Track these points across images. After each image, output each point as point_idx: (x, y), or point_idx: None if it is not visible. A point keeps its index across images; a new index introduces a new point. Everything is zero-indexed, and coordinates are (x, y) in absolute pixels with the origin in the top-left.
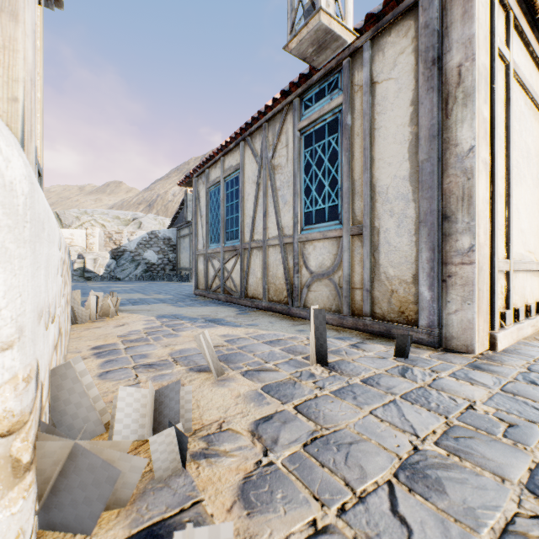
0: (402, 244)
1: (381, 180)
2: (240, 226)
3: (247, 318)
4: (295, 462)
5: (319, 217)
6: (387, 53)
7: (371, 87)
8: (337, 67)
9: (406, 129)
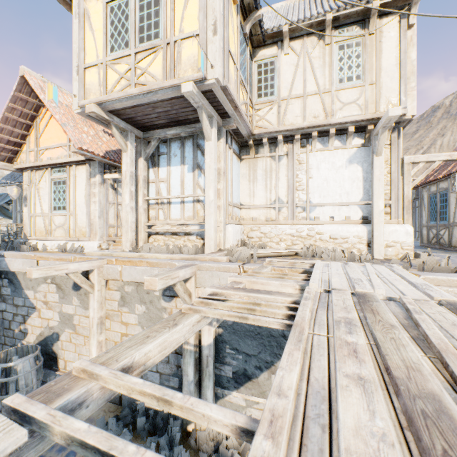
0: None
1: None
2: (447, 215)
3: (447, 253)
4: None
5: None
6: None
7: None
8: None
9: None
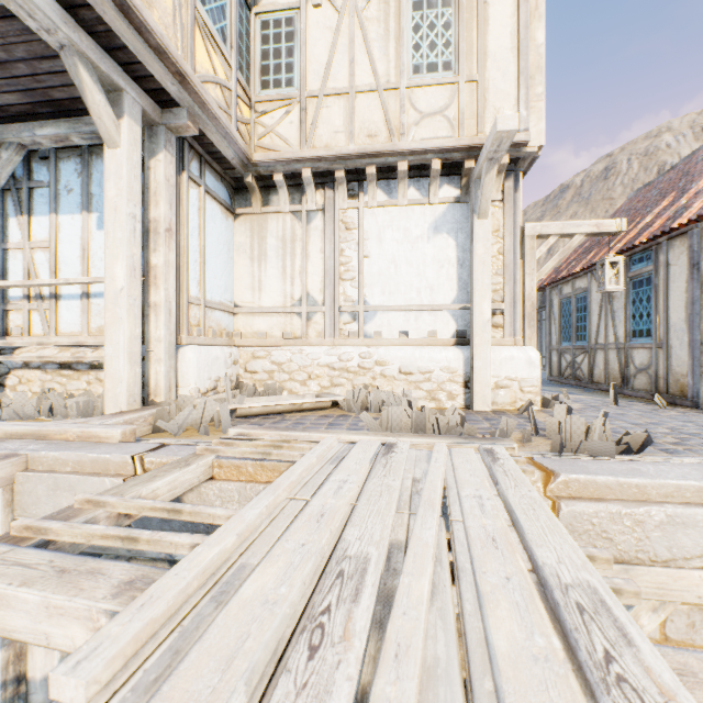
0: (681, 355)
1: (672, 319)
2: (587, 332)
3: (588, 393)
4: (587, 410)
5: (640, 334)
6: (675, 251)
7: (667, 266)
8: (650, 247)
9: (683, 294)
